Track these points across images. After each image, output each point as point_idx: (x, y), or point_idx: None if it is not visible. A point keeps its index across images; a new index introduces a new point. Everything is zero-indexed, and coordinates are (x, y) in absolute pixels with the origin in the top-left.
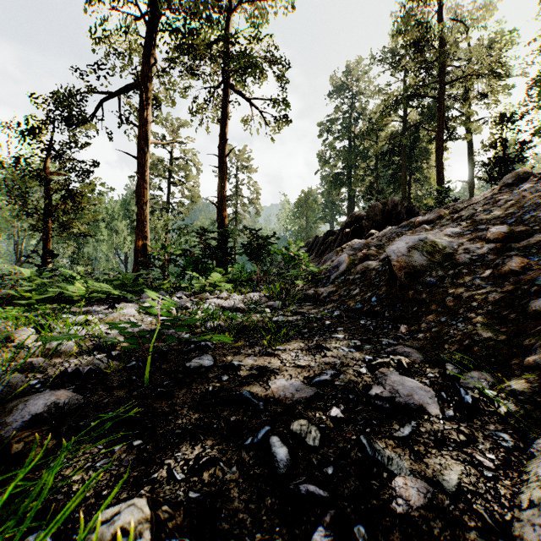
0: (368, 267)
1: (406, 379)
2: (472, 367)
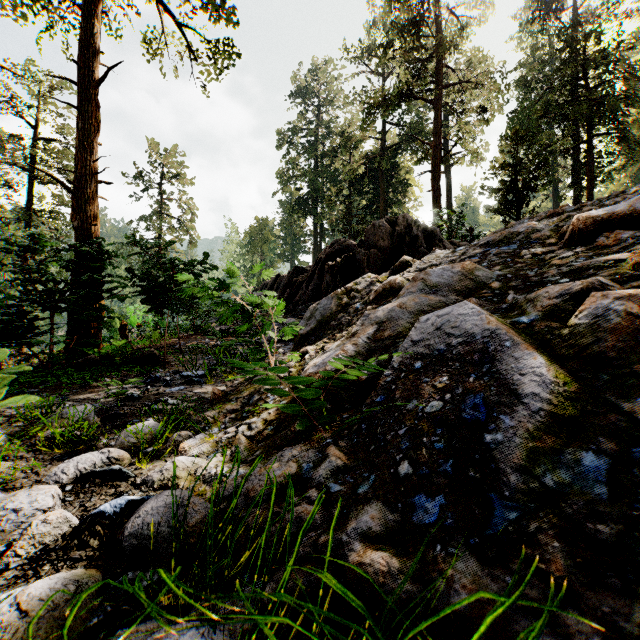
0: None
1: None
2: None
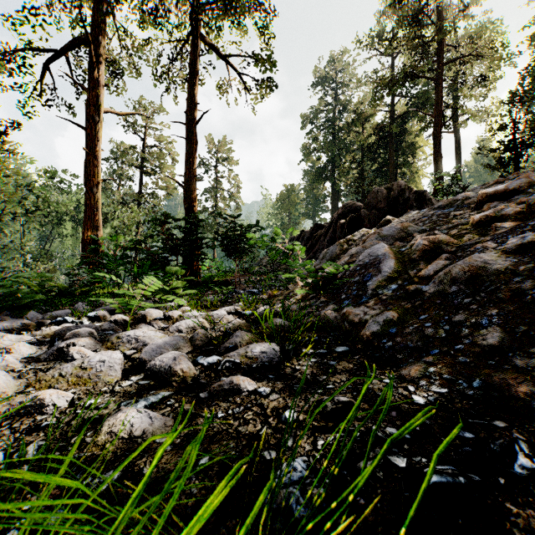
0: (485, 267)
1: None
2: None
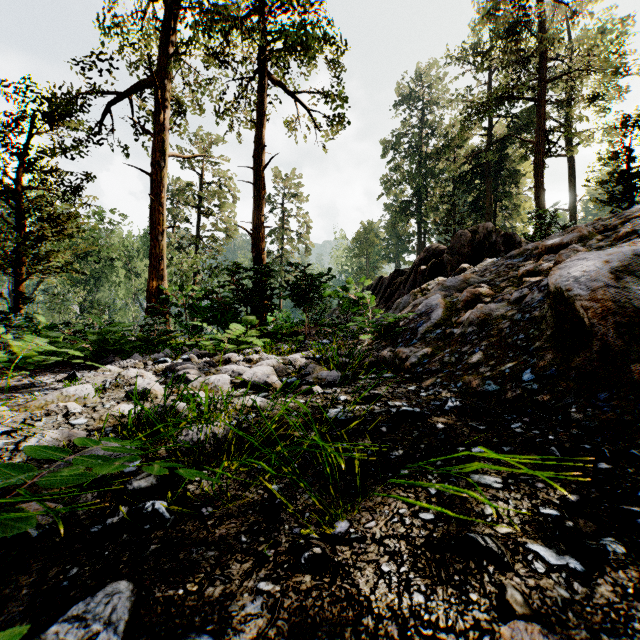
0: (490, 314)
1: None
2: None
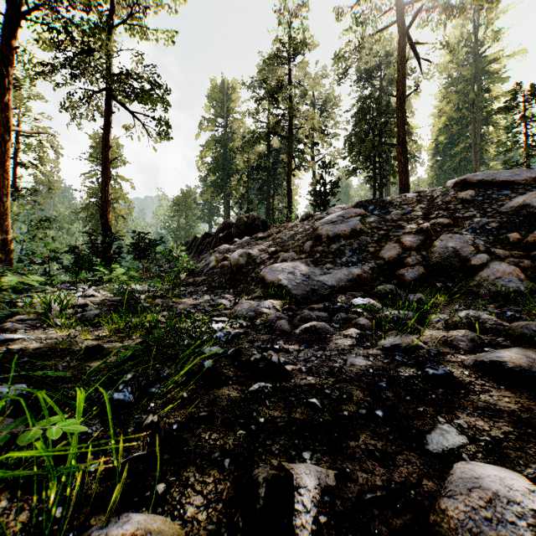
0: (224, 265)
1: (222, 299)
2: (238, 292)
